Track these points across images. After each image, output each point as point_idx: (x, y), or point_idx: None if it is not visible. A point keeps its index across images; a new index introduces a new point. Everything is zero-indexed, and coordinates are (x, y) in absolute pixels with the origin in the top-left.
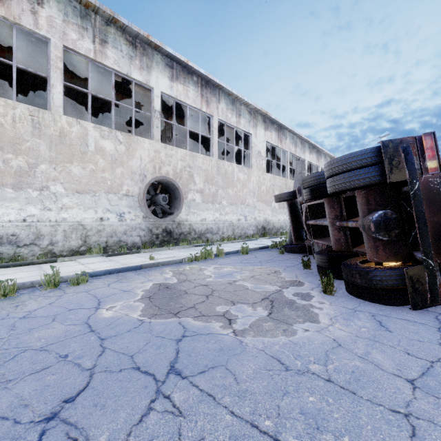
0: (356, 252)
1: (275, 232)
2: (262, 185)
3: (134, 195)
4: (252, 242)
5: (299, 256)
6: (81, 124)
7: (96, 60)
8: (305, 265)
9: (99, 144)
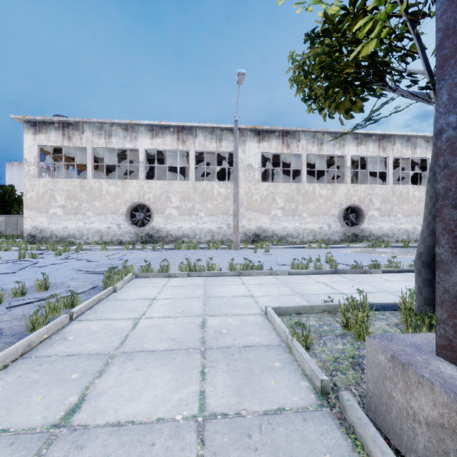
0: None
1: None
2: None
3: (335, 215)
4: None
5: None
6: (313, 185)
7: (319, 154)
8: None
9: (320, 192)
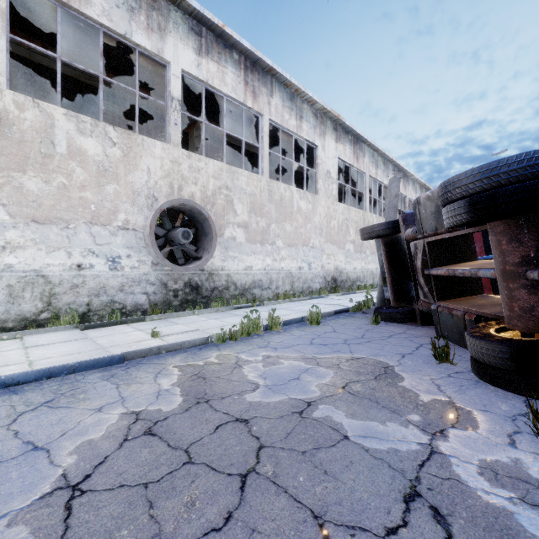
0: None
1: (349, 286)
2: (333, 219)
3: (136, 228)
4: (320, 301)
5: (407, 329)
6: (42, 107)
7: (70, 4)
8: (441, 355)
9: (75, 143)
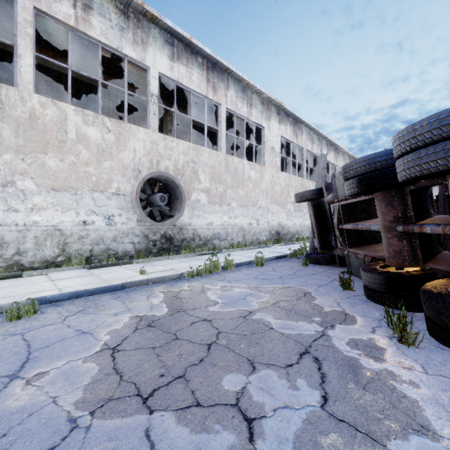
0: (432, 271)
1: (290, 238)
2: (276, 185)
3: (125, 194)
4: (266, 250)
5: (328, 269)
6: (58, 106)
7: (78, 28)
8: (345, 285)
9: (82, 131)
